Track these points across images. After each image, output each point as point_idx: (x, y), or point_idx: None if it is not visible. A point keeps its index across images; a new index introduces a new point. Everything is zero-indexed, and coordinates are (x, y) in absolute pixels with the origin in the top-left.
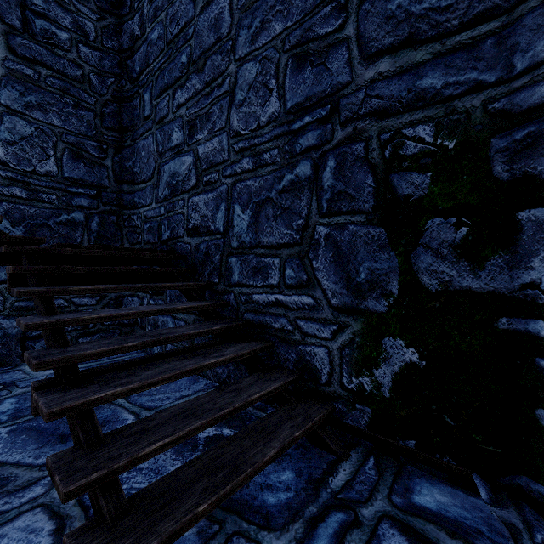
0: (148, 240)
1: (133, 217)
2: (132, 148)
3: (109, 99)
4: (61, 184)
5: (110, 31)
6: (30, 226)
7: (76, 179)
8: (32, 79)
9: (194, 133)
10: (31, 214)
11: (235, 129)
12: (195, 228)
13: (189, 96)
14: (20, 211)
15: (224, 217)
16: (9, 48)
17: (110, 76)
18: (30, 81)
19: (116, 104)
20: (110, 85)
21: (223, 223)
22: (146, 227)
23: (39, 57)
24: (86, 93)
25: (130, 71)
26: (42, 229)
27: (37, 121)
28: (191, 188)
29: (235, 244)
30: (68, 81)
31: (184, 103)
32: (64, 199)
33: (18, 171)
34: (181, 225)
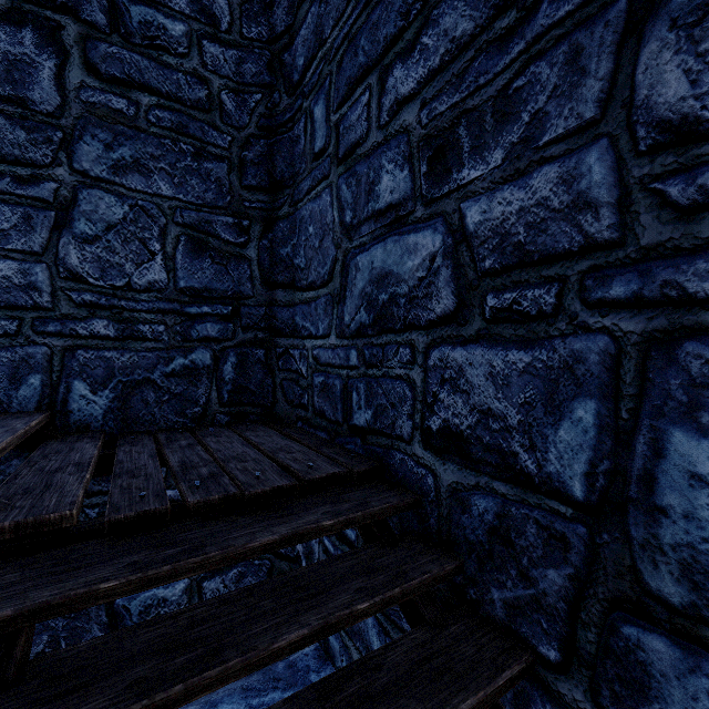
0: (320, 411)
1: (293, 352)
2: (290, 219)
3: (252, 134)
4: (173, 303)
5: (255, 8)
6: (121, 387)
7: (199, 290)
8: (125, 116)
9: (447, 165)
10: (123, 365)
11: (673, 115)
12: (450, 435)
13: (429, 69)
14: (106, 361)
15: (595, 451)
16: (87, 66)
17: (255, 90)
18: (121, 120)
19: (263, 142)
20: (253, 107)
21: (590, 474)
22: (317, 381)
23: (137, 74)
24: (214, 128)
25: (287, 73)
26: (142, 388)
27: (134, 193)
28: (437, 319)
29: (667, 586)
30: (184, 111)
31: (414, 92)
32: (177, 329)
33: (101, 288)
34: (404, 410)
